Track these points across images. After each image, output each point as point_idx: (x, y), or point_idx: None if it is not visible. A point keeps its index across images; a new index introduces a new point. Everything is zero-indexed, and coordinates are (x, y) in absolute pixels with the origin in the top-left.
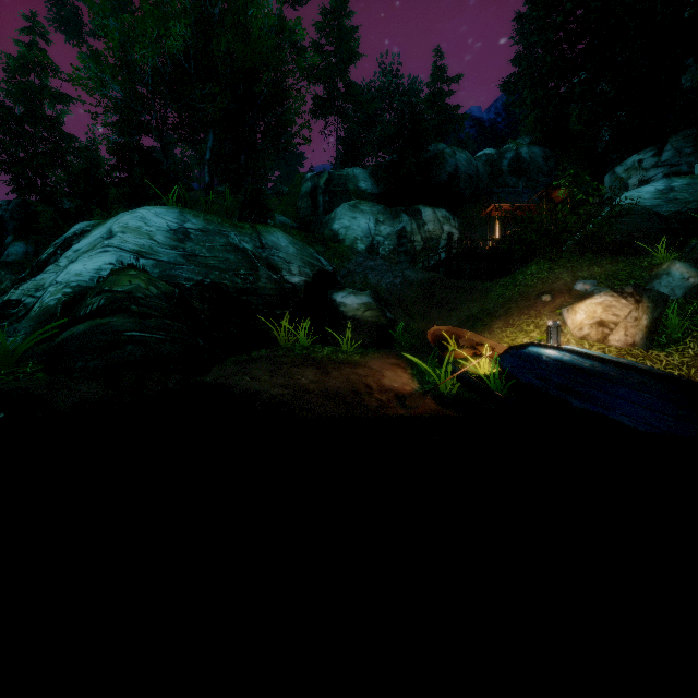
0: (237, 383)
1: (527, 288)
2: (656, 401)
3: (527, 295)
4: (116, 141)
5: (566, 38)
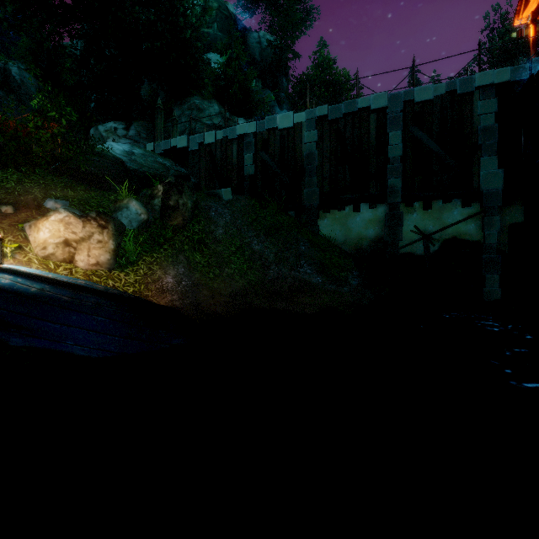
0: None
1: None
2: (108, 324)
3: None
4: None
5: None
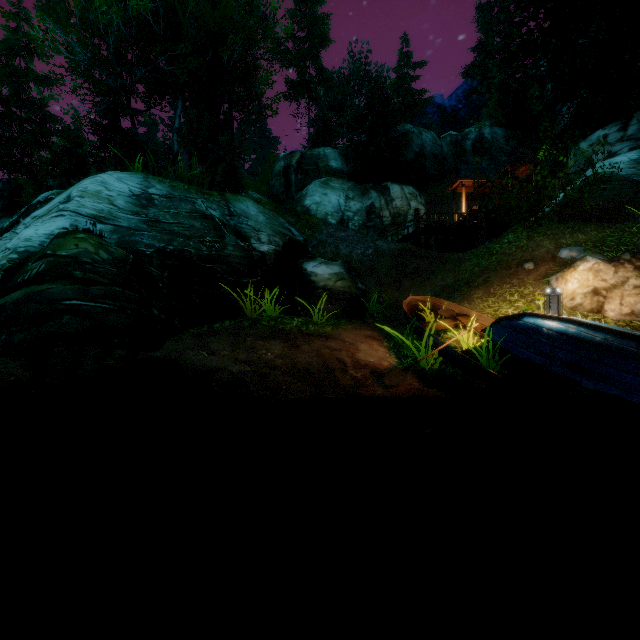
0: (191, 359)
1: (505, 256)
2: None
3: (506, 263)
4: (98, 122)
5: (533, 15)
